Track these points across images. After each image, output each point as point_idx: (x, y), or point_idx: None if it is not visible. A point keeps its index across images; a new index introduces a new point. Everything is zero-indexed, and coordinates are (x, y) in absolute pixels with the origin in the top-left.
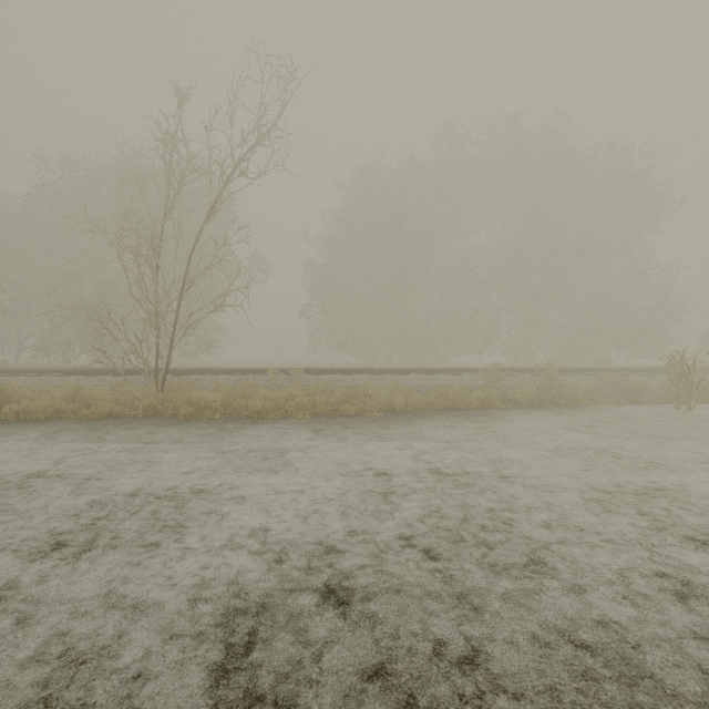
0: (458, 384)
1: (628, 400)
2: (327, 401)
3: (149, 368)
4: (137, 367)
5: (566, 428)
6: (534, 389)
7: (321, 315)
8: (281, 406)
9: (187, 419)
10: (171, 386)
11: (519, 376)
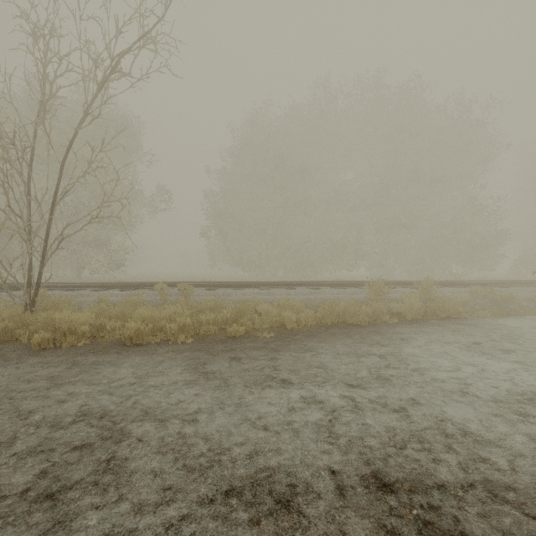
0: (343, 298)
1: (499, 312)
2: (214, 320)
3: (18, 285)
4: (1, 284)
5: (475, 351)
6: (420, 304)
7: (218, 235)
8: (162, 327)
9: (44, 347)
10: (42, 304)
11: (395, 289)
